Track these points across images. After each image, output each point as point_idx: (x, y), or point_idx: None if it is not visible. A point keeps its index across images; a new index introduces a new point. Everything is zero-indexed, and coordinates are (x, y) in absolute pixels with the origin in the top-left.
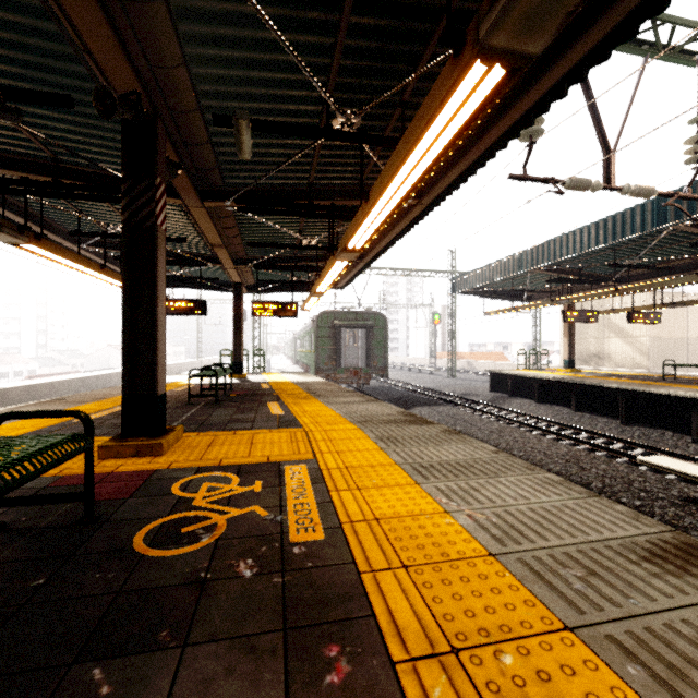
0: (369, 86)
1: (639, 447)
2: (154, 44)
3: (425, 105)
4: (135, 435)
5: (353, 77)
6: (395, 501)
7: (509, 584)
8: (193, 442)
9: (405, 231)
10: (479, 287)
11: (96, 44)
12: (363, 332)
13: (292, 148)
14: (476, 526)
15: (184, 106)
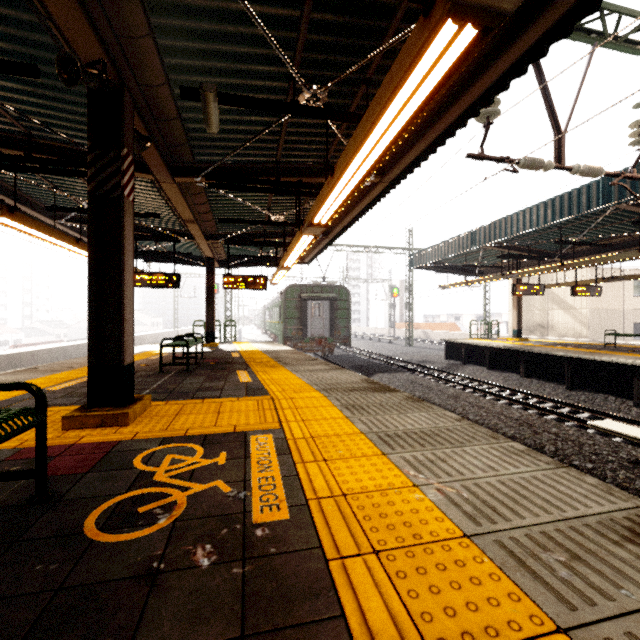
0: (334, 63)
1: (585, 411)
2: (119, 12)
3: (393, 71)
4: (102, 405)
5: (319, 53)
6: (362, 473)
7: (489, 572)
8: (161, 411)
9: (367, 208)
10: (435, 262)
11: (57, 7)
12: (328, 304)
13: (260, 125)
14: (447, 501)
15: (152, 79)
